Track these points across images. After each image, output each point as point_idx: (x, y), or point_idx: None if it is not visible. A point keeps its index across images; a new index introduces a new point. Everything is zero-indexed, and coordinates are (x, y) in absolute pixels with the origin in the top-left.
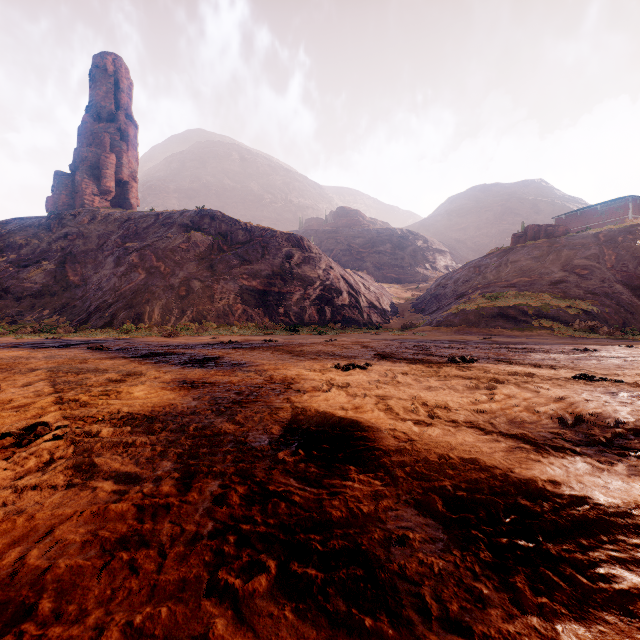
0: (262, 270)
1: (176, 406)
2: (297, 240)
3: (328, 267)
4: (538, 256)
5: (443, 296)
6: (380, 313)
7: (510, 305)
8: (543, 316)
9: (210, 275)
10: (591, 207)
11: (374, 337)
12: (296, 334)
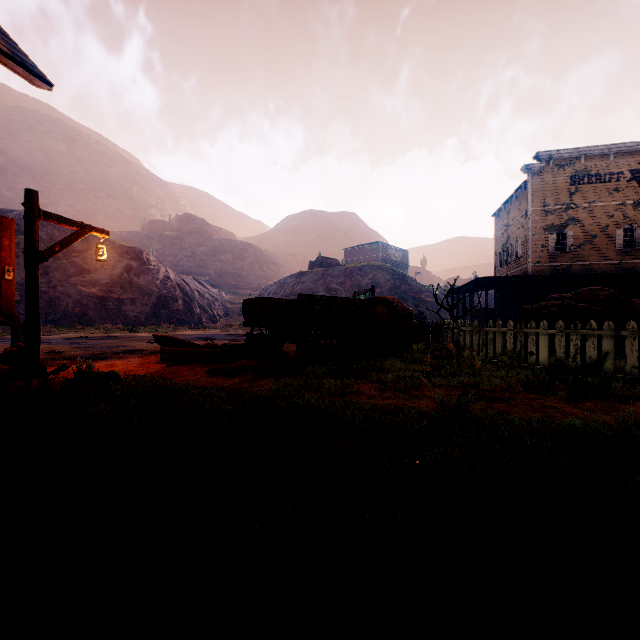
0: (102, 279)
1: (87, 349)
2: (137, 253)
3: (166, 278)
4: (316, 280)
5: None
6: (210, 316)
7: None
8: None
9: (46, 282)
10: (362, 246)
11: (192, 333)
12: (134, 332)
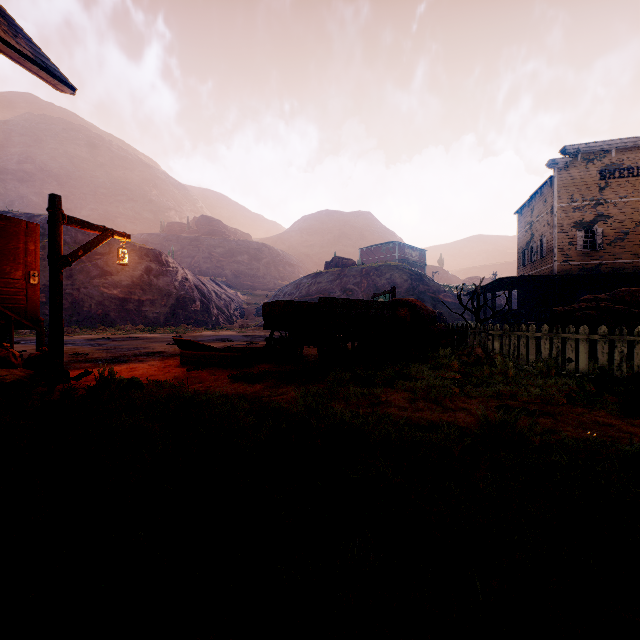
0: (123, 281)
1: (109, 351)
2: (156, 255)
3: (184, 279)
4: (332, 280)
5: None
6: (227, 317)
7: None
8: None
9: (71, 284)
10: (378, 245)
11: (209, 334)
12: (154, 333)
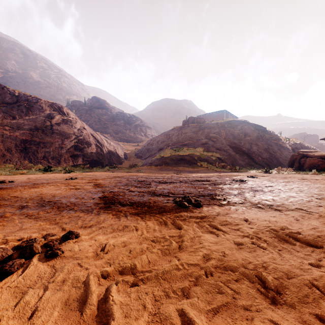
0: (25, 124)
1: None
2: (58, 107)
3: (82, 128)
4: (195, 131)
5: (151, 149)
6: (116, 158)
7: (186, 154)
8: (202, 160)
9: None
10: (211, 113)
11: (110, 174)
12: (49, 173)
